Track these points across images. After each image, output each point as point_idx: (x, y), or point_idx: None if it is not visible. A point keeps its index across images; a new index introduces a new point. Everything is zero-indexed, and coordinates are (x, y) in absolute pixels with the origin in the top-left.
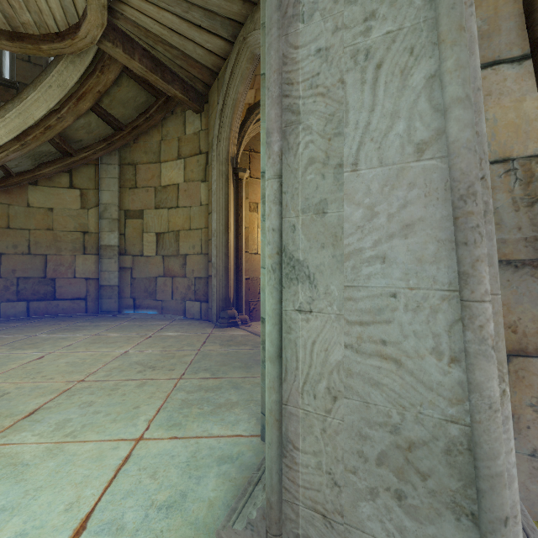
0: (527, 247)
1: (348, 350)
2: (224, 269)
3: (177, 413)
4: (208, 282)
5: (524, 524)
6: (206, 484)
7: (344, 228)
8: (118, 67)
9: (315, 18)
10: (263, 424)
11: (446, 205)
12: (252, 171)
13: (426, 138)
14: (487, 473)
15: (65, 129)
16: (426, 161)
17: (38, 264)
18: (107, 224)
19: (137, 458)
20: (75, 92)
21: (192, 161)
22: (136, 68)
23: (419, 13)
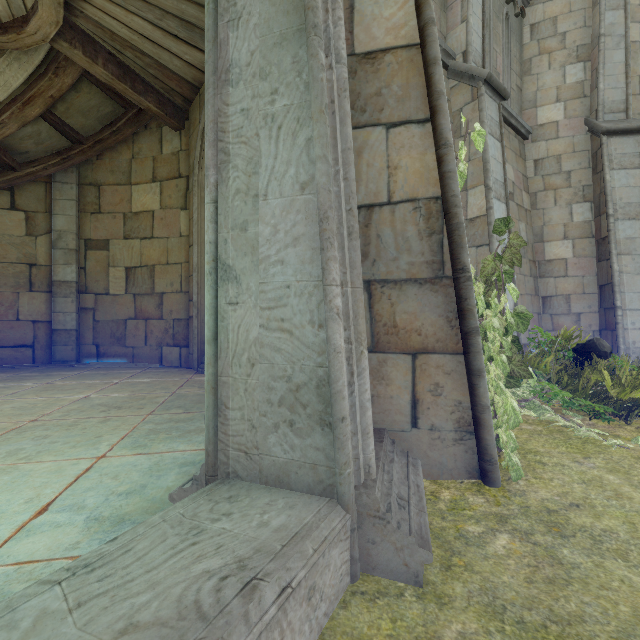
0: (428, 268)
1: (261, 329)
2: None
3: (143, 438)
4: (188, 324)
5: (409, 469)
6: (166, 479)
7: (259, 241)
8: (76, 70)
9: (240, 85)
10: None
11: (317, 225)
12: None
13: (306, 180)
14: (333, 392)
15: (7, 138)
16: (306, 196)
17: None
18: (61, 256)
19: (99, 469)
20: (20, 94)
21: (170, 185)
22: (100, 74)
23: (303, 96)
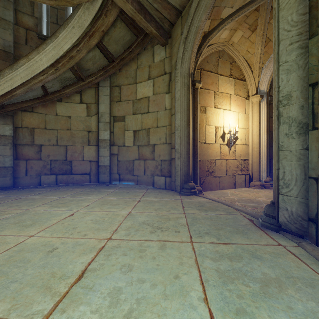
0: None
1: None
2: (186, 153)
3: (226, 290)
4: (170, 163)
5: None
6: None
7: None
8: (116, 12)
9: None
10: None
11: None
12: (202, 83)
13: None
14: None
15: (80, 61)
16: None
17: (62, 151)
18: (102, 126)
19: None
20: (88, 31)
21: (158, 80)
22: (128, 10)
23: None
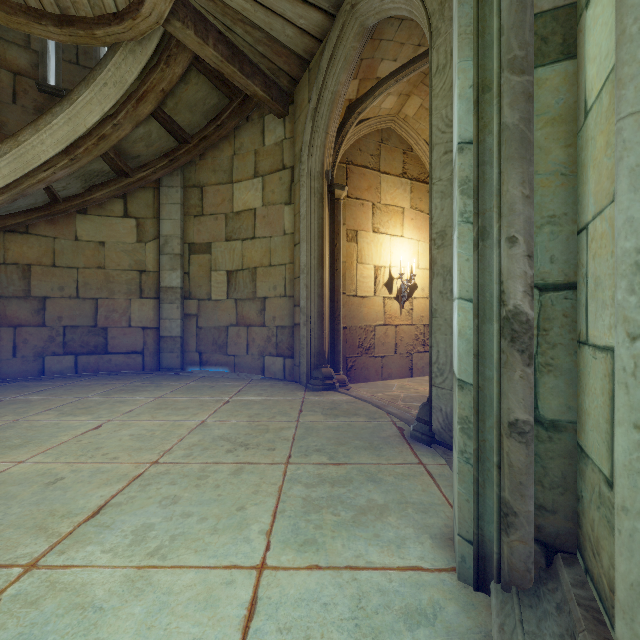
0: None
1: None
2: (318, 315)
3: (304, 520)
4: (293, 332)
5: None
6: None
7: None
8: (186, 58)
9: None
10: (462, 555)
11: None
12: (350, 189)
13: None
14: None
15: (121, 141)
16: None
17: (87, 310)
18: (167, 261)
19: (269, 606)
20: (134, 91)
21: (272, 179)
22: (209, 57)
23: None
